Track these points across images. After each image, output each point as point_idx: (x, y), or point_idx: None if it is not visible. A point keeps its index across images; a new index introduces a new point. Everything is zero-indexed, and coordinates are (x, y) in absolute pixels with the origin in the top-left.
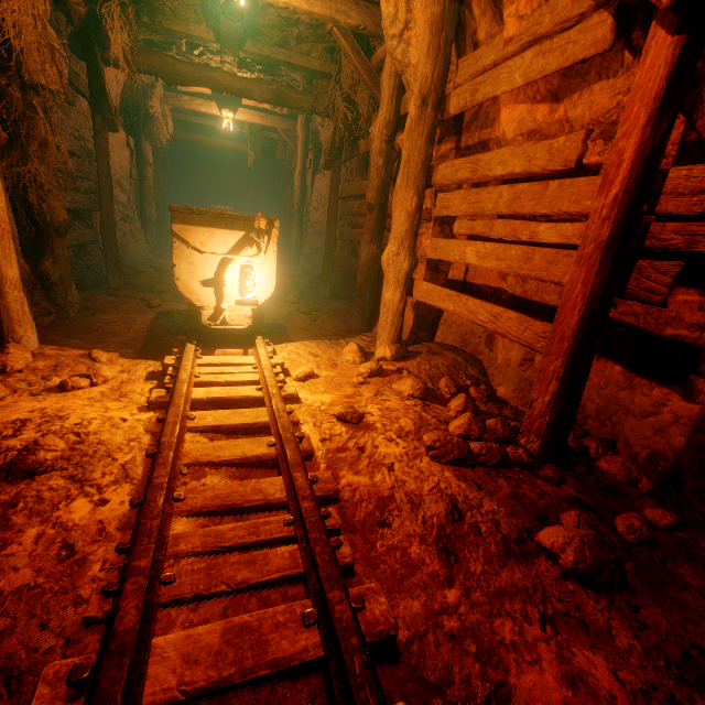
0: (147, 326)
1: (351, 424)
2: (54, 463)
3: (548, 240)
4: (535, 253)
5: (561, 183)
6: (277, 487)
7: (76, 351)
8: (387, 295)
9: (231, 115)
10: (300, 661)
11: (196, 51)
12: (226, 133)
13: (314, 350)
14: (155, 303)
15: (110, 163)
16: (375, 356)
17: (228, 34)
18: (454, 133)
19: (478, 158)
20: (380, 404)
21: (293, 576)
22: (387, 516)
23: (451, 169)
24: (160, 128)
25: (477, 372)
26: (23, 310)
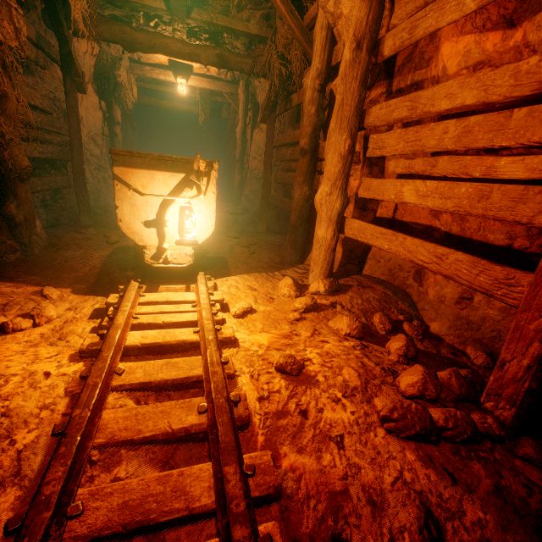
0: (101, 262)
1: (291, 375)
2: None
3: (511, 176)
4: (494, 191)
5: (531, 110)
6: (203, 484)
7: (31, 288)
8: (319, 232)
9: (184, 81)
10: None
11: (152, 22)
12: (180, 96)
13: (252, 284)
14: (113, 240)
15: (85, 122)
16: (309, 290)
17: (176, 0)
18: (385, 78)
19: (418, 94)
20: (319, 347)
21: None
22: (342, 524)
23: (385, 109)
24: (126, 93)
25: (407, 306)
26: None
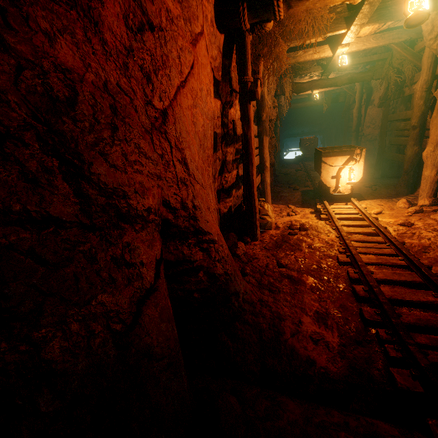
0: (300, 197)
1: (407, 227)
2: (308, 229)
3: None
4: None
5: None
6: (379, 239)
7: (282, 206)
8: (425, 173)
9: (318, 91)
10: (399, 264)
11: (308, 74)
12: (315, 101)
13: (379, 203)
14: (297, 188)
15: None
16: (417, 204)
17: (330, 67)
18: None
19: None
20: (422, 222)
21: (392, 254)
22: (427, 251)
23: None
24: (283, 109)
25: None
26: (269, 192)
